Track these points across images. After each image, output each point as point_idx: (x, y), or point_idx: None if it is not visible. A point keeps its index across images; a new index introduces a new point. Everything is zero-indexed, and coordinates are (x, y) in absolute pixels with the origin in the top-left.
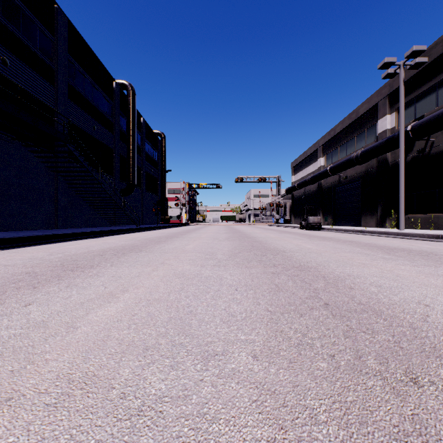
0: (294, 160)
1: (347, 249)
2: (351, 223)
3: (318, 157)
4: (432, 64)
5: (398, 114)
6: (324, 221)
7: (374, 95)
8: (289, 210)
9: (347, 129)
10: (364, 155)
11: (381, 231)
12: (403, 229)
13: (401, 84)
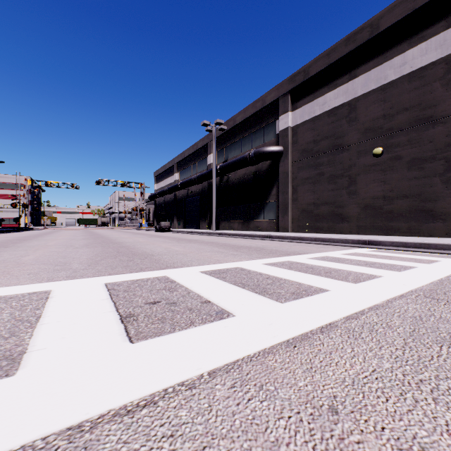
0: (156, 171)
1: (161, 240)
2: (195, 226)
3: (174, 172)
4: (231, 130)
5: (217, 155)
6: (179, 225)
7: (206, 137)
8: (153, 215)
9: (192, 155)
10: (199, 178)
11: (200, 231)
12: (215, 230)
13: (213, 139)
